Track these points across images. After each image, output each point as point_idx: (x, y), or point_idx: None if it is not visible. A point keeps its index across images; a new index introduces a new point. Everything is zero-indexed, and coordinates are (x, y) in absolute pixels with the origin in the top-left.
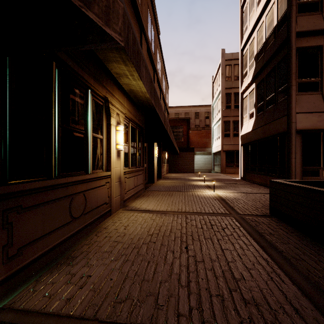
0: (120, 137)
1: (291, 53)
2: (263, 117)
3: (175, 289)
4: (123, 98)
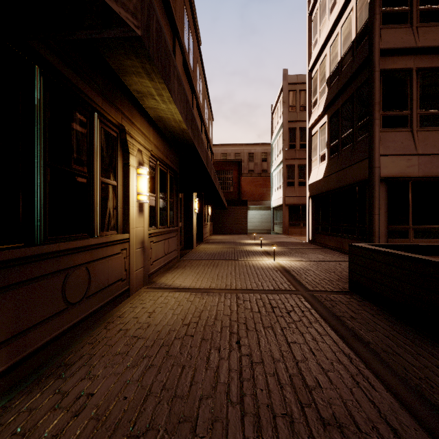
0: (143, 184)
1: (374, 77)
2: (338, 160)
3: (223, 409)
4: (148, 129)
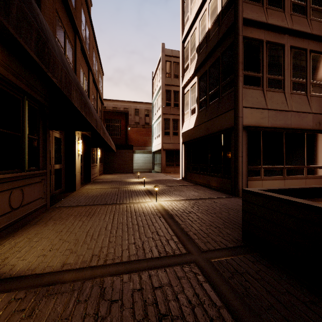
0: None
1: (239, 40)
2: (206, 113)
3: None
4: None
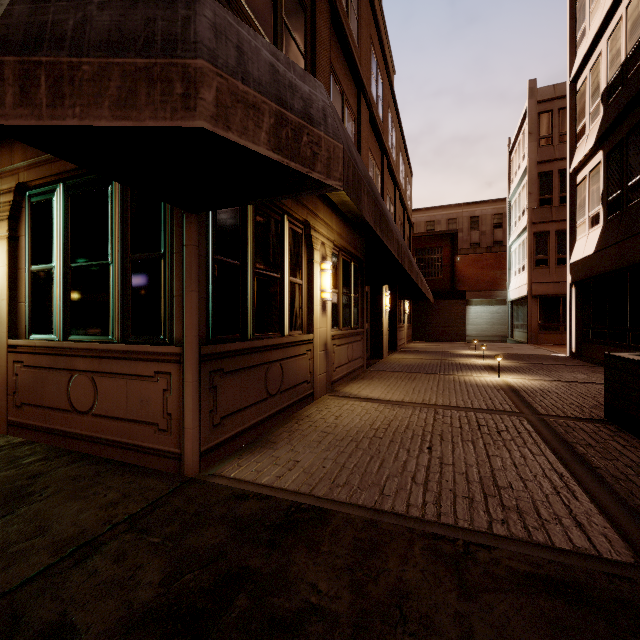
0: (327, 281)
1: None
2: (620, 224)
3: (407, 485)
4: (331, 217)
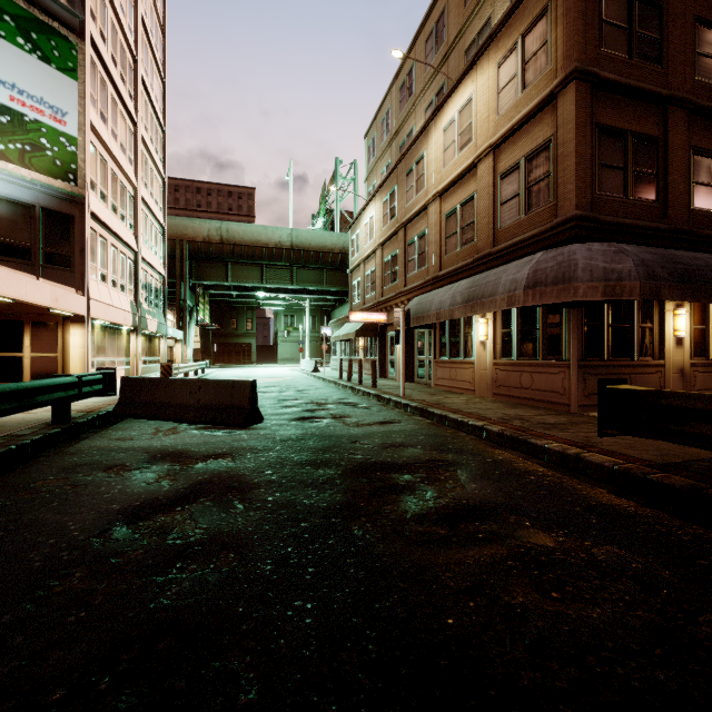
0: (680, 322)
1: None
2: None
3: None
4: None
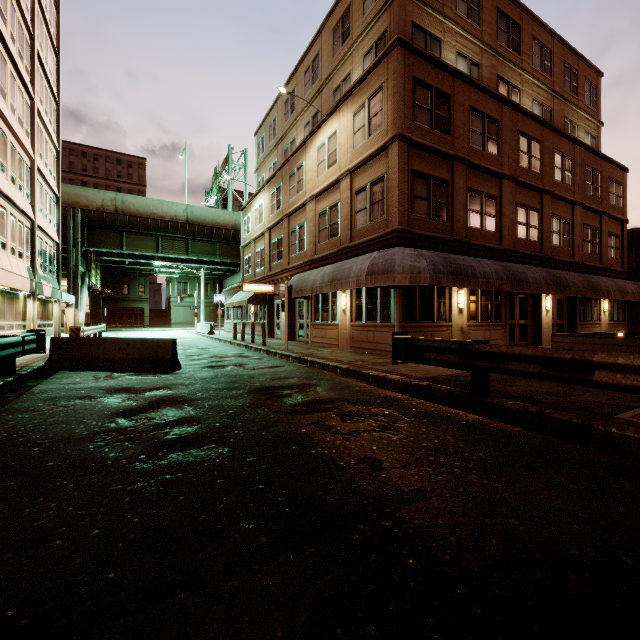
0: (461, 299)
1: None
2: None
3: None
4: None
